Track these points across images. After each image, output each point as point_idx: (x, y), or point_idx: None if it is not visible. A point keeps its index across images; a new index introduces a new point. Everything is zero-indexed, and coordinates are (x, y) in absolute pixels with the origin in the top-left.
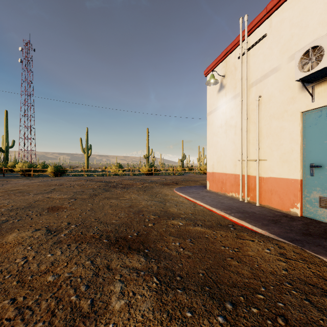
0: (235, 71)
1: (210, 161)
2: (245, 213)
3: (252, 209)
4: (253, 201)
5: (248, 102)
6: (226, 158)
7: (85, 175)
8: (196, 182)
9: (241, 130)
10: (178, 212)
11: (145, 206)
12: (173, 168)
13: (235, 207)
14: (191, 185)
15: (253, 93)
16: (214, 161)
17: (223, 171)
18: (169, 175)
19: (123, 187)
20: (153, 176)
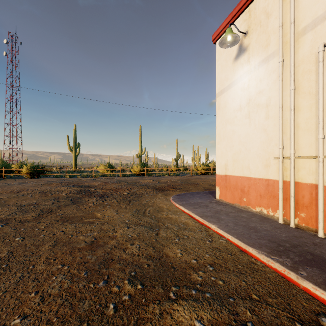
0: (266, 20)
1: (221, 159)
2: (324, 265)
3: (325, 250)
4: (307, 225)
5: (295, 62)
6: (249, 155)
7: (66, 176)
8: (197, 185)
9: (282, 108)
10: (183, 262)
11: (120, 243)
12: (167, 168)
13: (288, 244)
14: (192, 191)
15: (307, 43)
16: (228, 159)
17: (243, 175)
18: (163, 176)
19: (101, 195)
20: (145, 176)
